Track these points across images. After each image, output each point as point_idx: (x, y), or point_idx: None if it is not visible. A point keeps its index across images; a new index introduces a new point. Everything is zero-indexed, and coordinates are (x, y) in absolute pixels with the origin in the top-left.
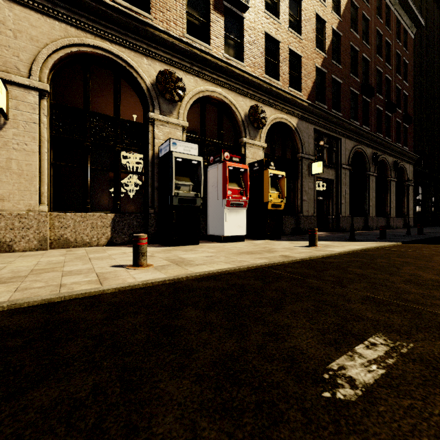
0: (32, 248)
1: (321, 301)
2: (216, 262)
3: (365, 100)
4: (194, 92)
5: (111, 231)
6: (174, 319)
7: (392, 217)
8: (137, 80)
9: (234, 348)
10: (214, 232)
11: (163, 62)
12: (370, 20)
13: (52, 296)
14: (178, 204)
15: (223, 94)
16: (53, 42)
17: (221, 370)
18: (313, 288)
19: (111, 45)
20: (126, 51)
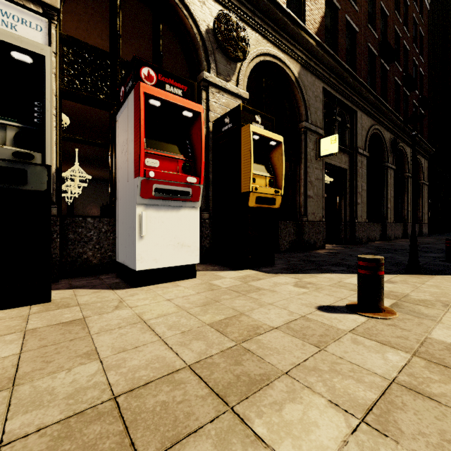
0: None
1: None
2: None
3: (383, 66)
4: None
5: None
6: None
7: (409, 223)
8: None
9: None
10: (123, 257)
11: None
12: None
13: None
14: None
15: None
16: None
17: None
18: None
19: None
20: None
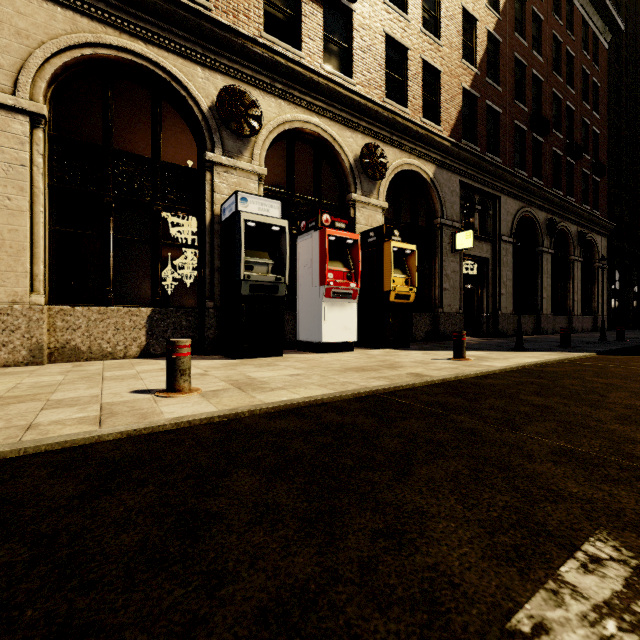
0: (19, 362)
1: (480, 458)
2: (305, 384)
3: (536, 139)
4: (277, 122)
5: (147, 335)
6: (207, 496)
7: (576, 315)
8: (188, 102)
9: (312, 571)
10: (306, 336)
11: (228, 76)
12: (544, 20)
13: (2, 448)
14: (249, 293)
15: (321, 126)
16: (53, 39)
17: (274, 634)
18: (464, 431)
19: (146, 47)
20: (170, 56)
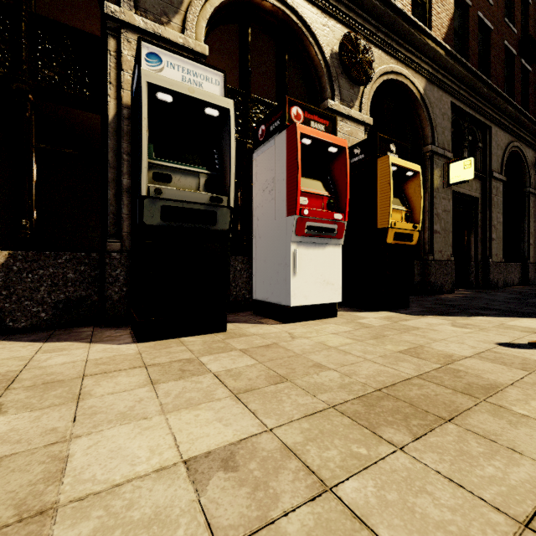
0: None
1: None
2: None
3: (523, 67)
4: None
5: None
6: None
7: None
8: None
9: None
10: (266, 294)
11: None
12: None
13: None
14: (161, 222)
15: (286, 0)
16: None
17: None
18: None
19: None
20: None
